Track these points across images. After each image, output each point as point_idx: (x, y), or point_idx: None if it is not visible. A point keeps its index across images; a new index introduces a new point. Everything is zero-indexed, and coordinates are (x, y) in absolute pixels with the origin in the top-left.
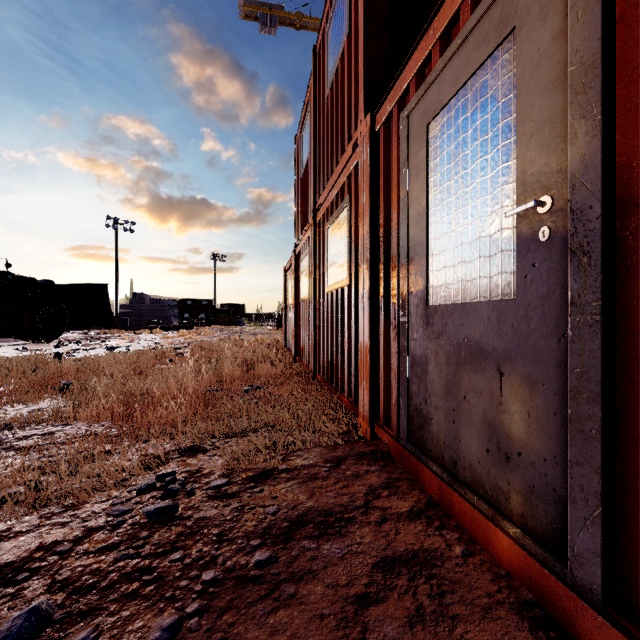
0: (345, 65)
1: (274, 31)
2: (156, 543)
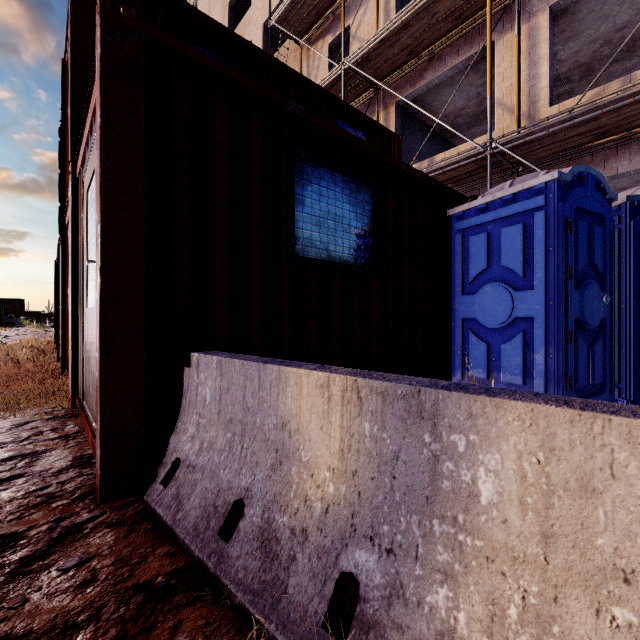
0: None
1: None
2: None
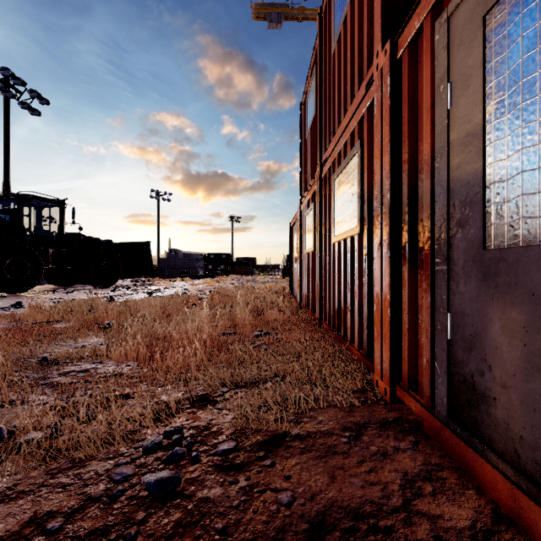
0: (355, 8)
1: (280, 26)
2: (150, 534)
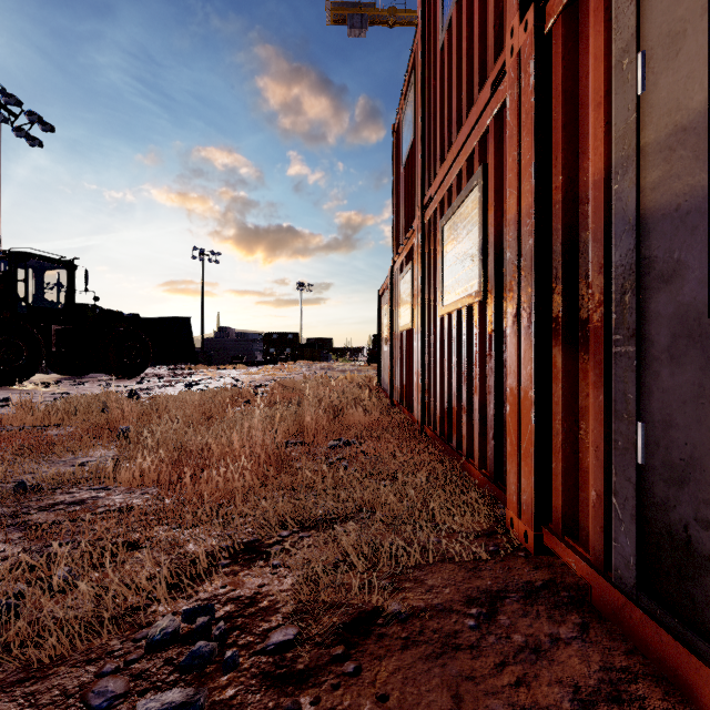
0: None
1: (364, 32)
2: None
